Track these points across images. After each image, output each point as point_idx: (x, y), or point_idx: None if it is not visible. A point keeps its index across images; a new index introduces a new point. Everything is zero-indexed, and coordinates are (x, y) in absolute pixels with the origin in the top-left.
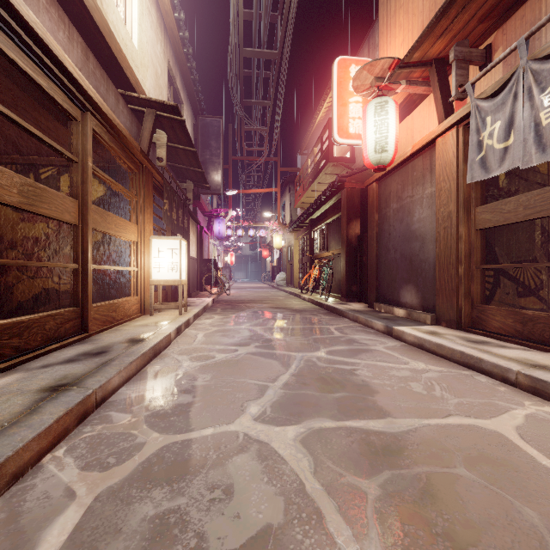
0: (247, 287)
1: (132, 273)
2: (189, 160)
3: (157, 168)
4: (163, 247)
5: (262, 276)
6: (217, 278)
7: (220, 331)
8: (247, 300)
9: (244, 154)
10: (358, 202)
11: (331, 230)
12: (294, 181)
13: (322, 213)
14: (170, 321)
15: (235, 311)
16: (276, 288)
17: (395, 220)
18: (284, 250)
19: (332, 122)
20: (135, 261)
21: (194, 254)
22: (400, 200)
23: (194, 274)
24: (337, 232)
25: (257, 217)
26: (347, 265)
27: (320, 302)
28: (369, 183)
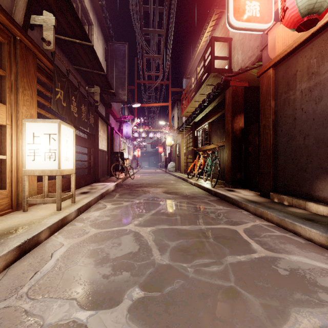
0: (148, 172)
1: (1, 162)
2: (91, 61)
3: (57, 63)
4: (39, 131)
5: (159, 164)
6: (123, 166)
7: (95, 238)
8: (145, 184)
9: (145, 78)
10: (242, 99)
11: (213, 128)
12: (180, 99)
13: (204, 115)
14: (27, 227)
15: (130, 197)
16: (168, 173)
17: (306, 101)
18: (174, 147)
19: (227, 5)
20: (2, 148)
21: (105, 148)
22: (316, 76)
23: (105, 163)
24: (219, 128)
25: (155, 126)
26: (232, 155)
27: (208, 188)
28: (264, 70)
